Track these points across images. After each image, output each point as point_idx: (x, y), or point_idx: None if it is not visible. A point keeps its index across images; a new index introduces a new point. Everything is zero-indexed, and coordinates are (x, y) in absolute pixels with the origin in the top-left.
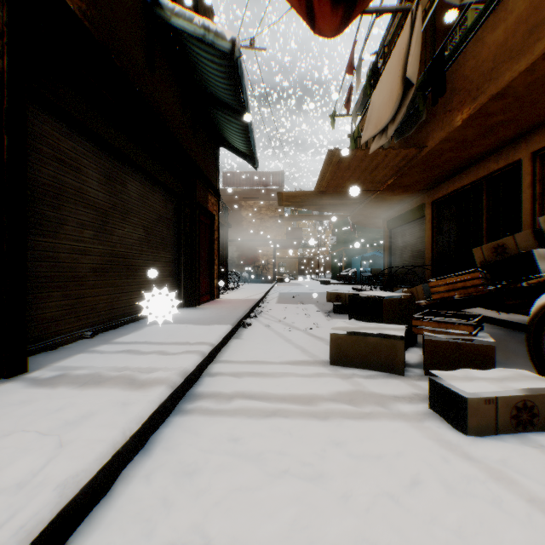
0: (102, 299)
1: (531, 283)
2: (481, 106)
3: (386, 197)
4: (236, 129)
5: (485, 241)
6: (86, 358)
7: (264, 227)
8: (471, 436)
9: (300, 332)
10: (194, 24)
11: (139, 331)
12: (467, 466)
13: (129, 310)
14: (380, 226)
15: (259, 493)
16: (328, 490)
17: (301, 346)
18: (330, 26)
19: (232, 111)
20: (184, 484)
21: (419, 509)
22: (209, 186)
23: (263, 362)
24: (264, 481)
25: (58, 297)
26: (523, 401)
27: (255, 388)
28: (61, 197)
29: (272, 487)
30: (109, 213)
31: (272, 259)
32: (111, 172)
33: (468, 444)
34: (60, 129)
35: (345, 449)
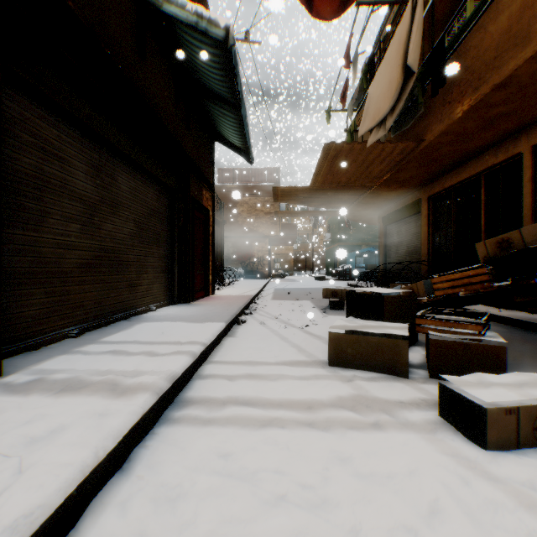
0: (90, 296)
1: None
2: (483, 96)
3: (382, 193)
4: (231, 123)
5: (484, 236)
6: (68, 360)
7: (259, 223)
8: (490, 450)
9: (296, 330)
10: (187, 11)
11: (128, 329)
12: (491, 489)
13: (120, 307)
14: (375, 222)
15: (252, 527)
16: (333, 523)
17: (297, 344)
18: (329, 8)
19: (226, 104)
20: (165, 515)
21: None
22: (204, 180)
23: (258, 362)
24: (258, 510)
25: (40, 294)
26: None
27: (250, 393)
28: (44, 189)
29: (268, 518)
30: (97, 206)
31: (267, 255)
32: (100, 163)
33: (488, 460)
34: (43, 116)
35: (350, 467)
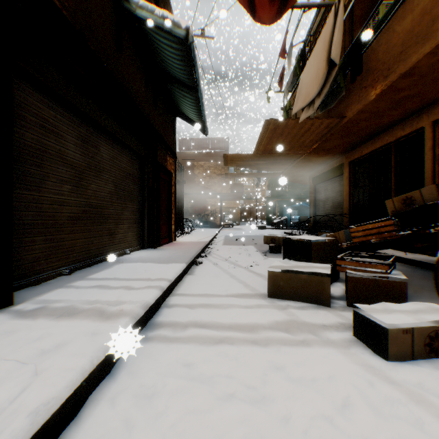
0: (79, 242)
1: (438, 229)
2: (392, 82)
3: (311, 159)
4: (189, 103)
5: (393, 194)
6: (64, 293)
7: (212, 183)
8: (391, 361)
9: (242, 269)
10: (155, 15)
11: (109, 269)
12: (390, 389)
13: (102, 251)
14: (306, 182)
15: (210, 415)
16: (270, 413)
17: (243, 281)
18: (268, 15)
19: (186, 87)
20: (144, 407)
21: (351, 431)
22: (168, 149)
23: (212, 295)
24: (214, 404)
25: (41, 241)
26: (435, 331)
27: (206, 318)
28: (44, 158)
29: (221, 409)
30: (84, 171)
31: (218, 208)
32: (87, 137)
33: (389, 368)
34: (43, 101)
35: (283, 373)
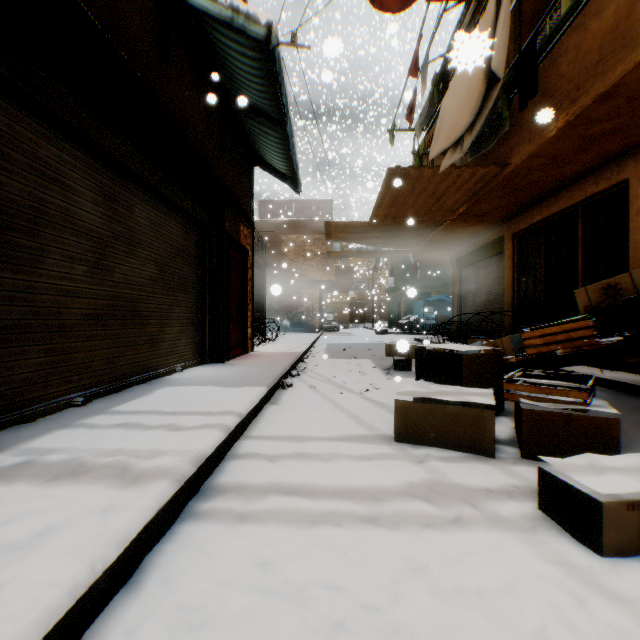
0: (99, 354)
1: None
2: (583, 109)
3: (456, 229)
4: (274, 144)
5: (581, 281)
6: (68, 436)
7: (308, 266)
8: (607, 556)
9: (353, 395)
10: (219, 4)
11: (147, 396)
12: (614, 612)
13: (137, 368)
14: (447, 264)
15: None
16: None
17: (355, 414)
18: None
19: (268, 120)
20: None
21: None
22: (241, 213)
23: (307, 437)
24: None
25: (36, 353)
26: None
27: (297, 478)
28: (41, 221)
29: None
30: (109, 243)
31: (318, 304)
32: (112, 191)
33: (606, 570)
34: (39, 131)
35: (427, 579)
